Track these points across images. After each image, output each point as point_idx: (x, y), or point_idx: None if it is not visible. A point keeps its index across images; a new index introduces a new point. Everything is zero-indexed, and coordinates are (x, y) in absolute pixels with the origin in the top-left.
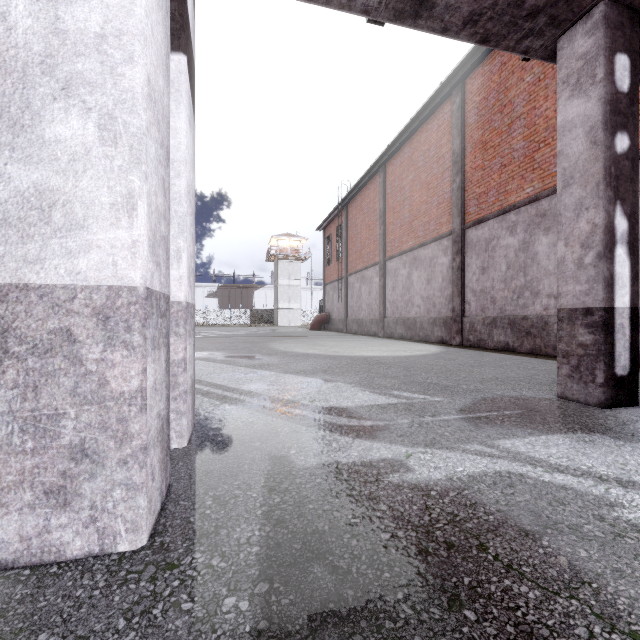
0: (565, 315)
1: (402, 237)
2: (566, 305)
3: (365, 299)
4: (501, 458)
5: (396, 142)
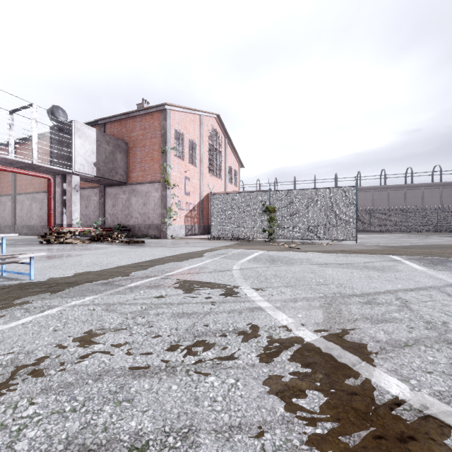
0: (57, 225)
1: (27, 185)
2: (57, 223)
3: (0, 214)
4: (32, 242)
5: (23, 139)
